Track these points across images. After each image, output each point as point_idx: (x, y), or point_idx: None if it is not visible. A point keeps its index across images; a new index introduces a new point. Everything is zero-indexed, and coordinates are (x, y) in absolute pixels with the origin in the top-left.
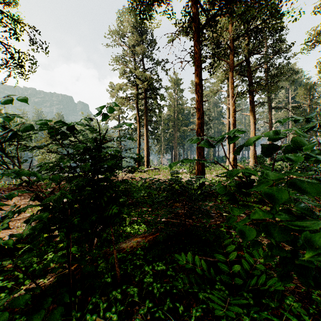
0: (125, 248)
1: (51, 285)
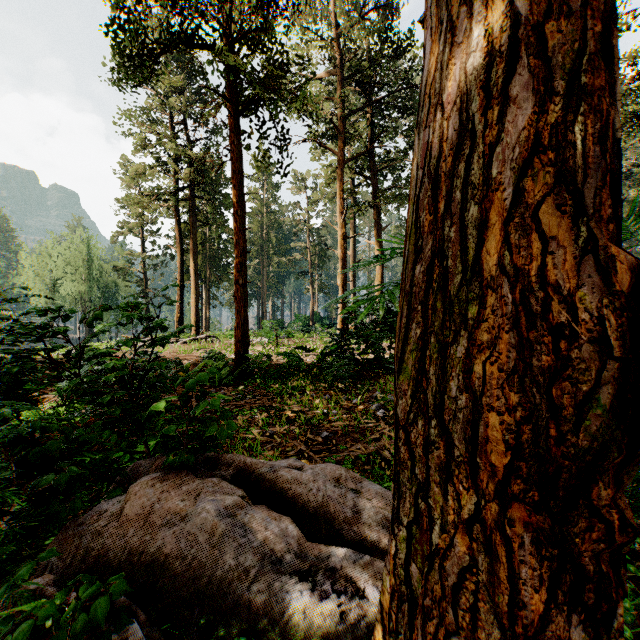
0: None
1: None
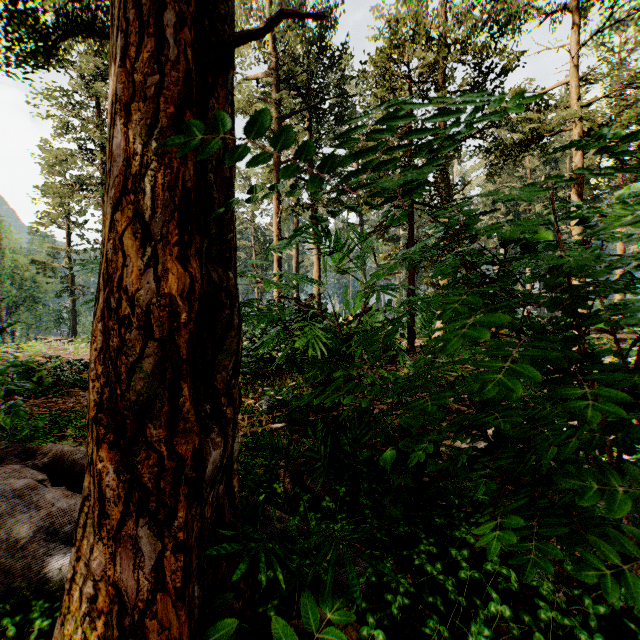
0: None
1: None
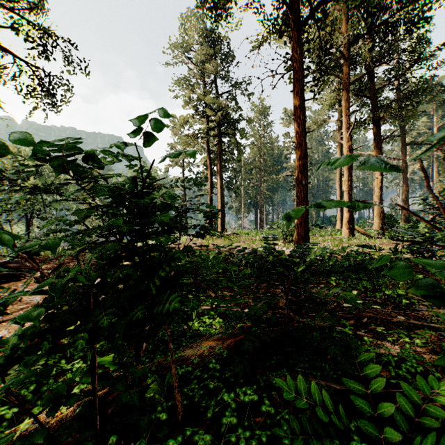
0: (190, 357)
1: (69, 423)
